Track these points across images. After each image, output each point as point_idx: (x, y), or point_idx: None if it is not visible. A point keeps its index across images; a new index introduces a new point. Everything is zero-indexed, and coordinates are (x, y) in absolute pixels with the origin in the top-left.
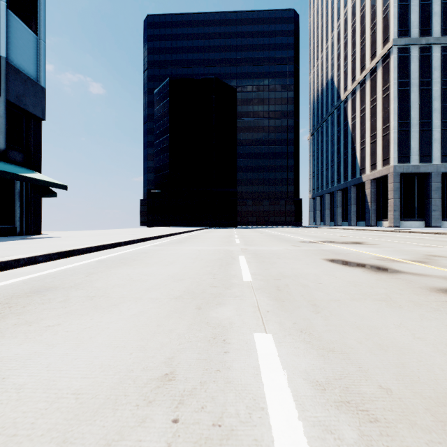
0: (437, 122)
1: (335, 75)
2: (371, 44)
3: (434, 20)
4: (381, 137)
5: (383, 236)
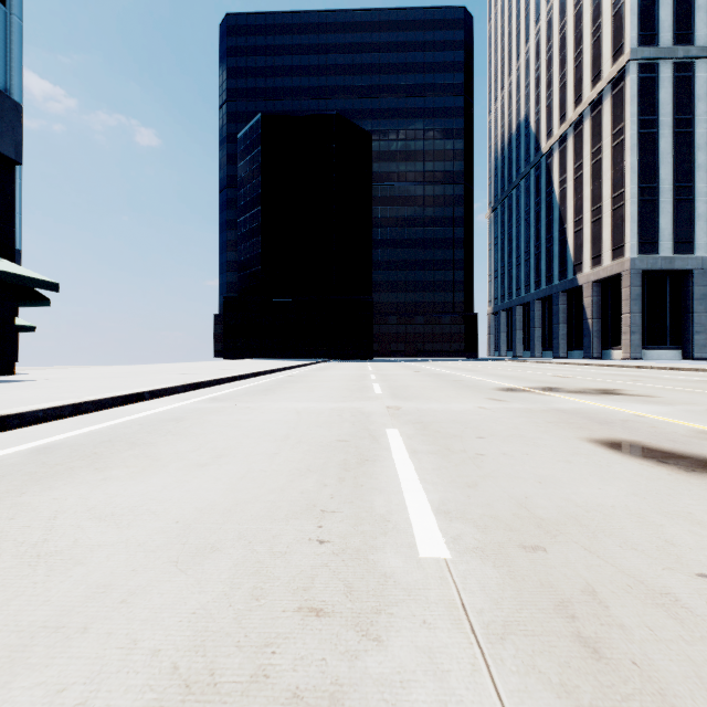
0: (703, 187)
1: (532, 112)
2: (593, 59)
3: (698, 19)
4: (610, 211)
5: (637, 377)
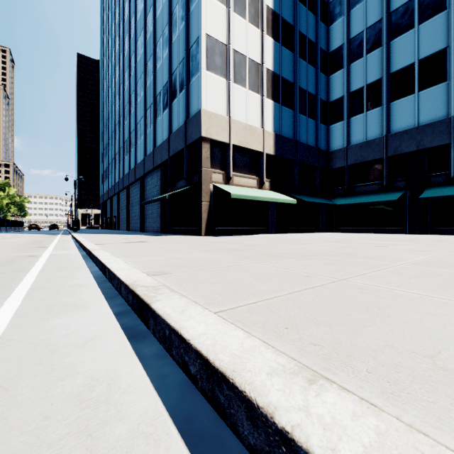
0: None
1: None
2: None
3: None
4: None
5: None
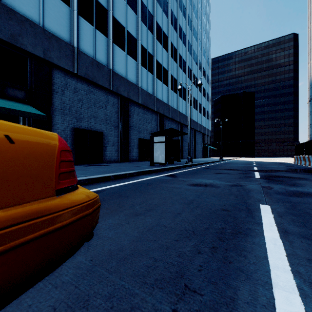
0: None
1: None
2: None
3: None
4: None
5: None
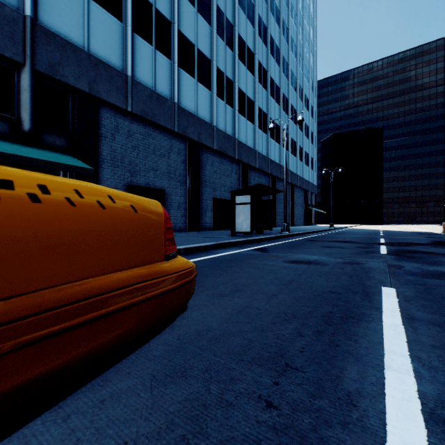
0: None
1: None
2: None
3: None
4: None
5: None
